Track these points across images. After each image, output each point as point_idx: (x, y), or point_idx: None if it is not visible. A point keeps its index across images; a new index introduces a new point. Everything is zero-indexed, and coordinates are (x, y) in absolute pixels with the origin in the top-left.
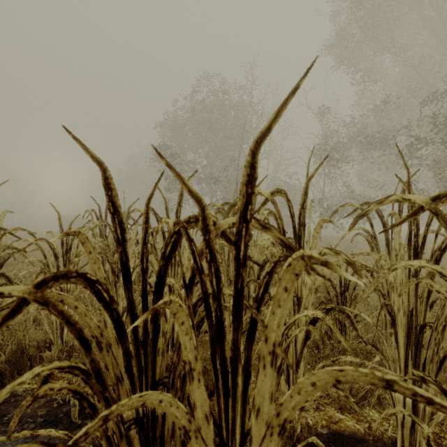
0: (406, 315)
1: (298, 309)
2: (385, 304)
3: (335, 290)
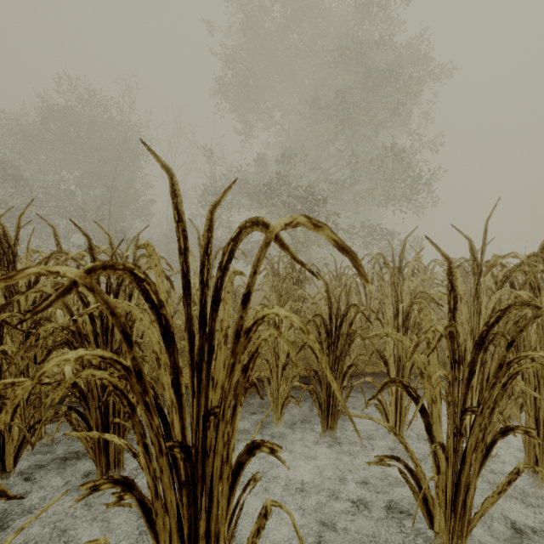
0: None
1: None
2: None
3: None
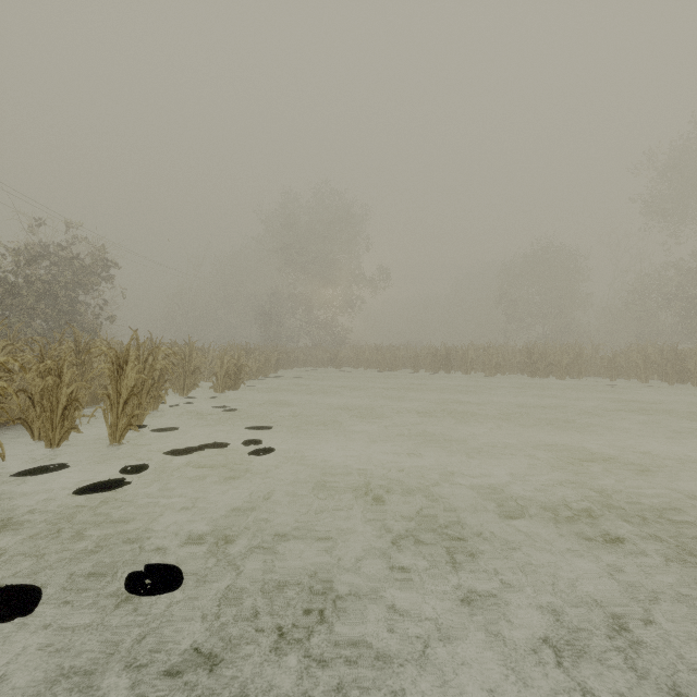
0: None
1: None
2: None
3: None
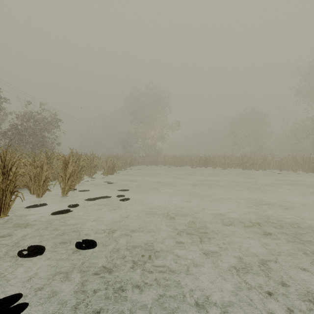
0: None
1: None
2: None
3: None
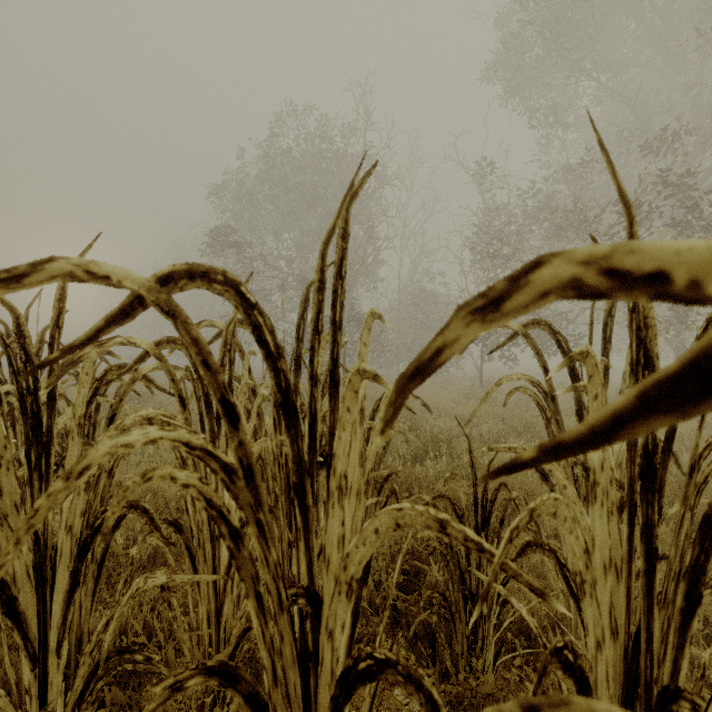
0: (622, 651)
1: (317, 630)
2: (557, 652)
3: (462, 522)
